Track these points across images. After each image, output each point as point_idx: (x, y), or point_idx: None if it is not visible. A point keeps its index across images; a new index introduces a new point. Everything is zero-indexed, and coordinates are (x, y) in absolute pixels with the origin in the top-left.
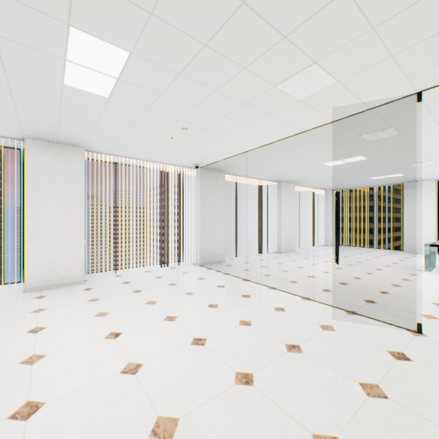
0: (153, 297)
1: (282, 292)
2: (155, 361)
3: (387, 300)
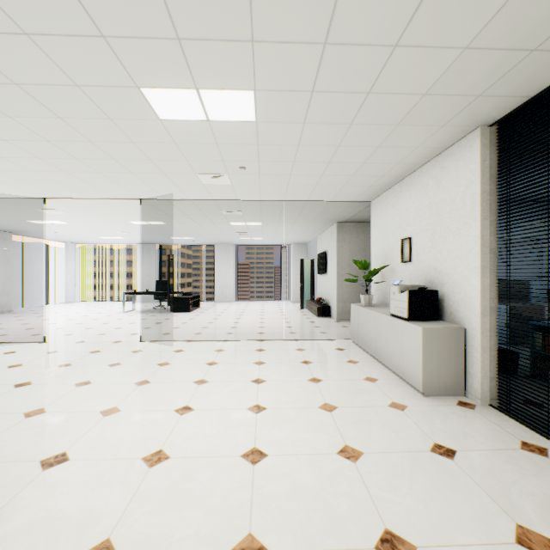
0: None
1: None
2: None
3: (53, 332)
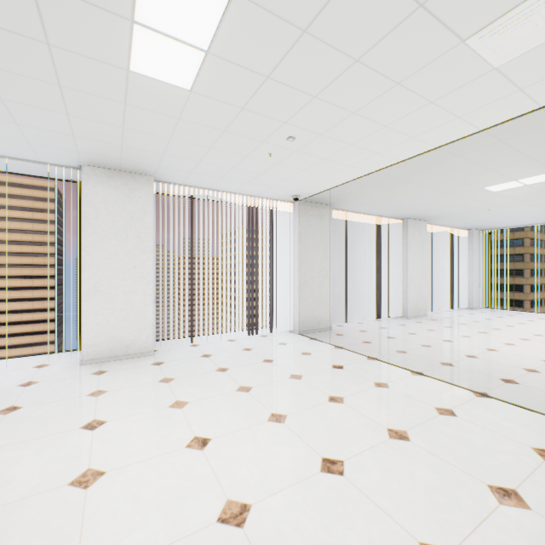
0: (246, 380)
1: (437, 381)
2: (270, 502)
3: None
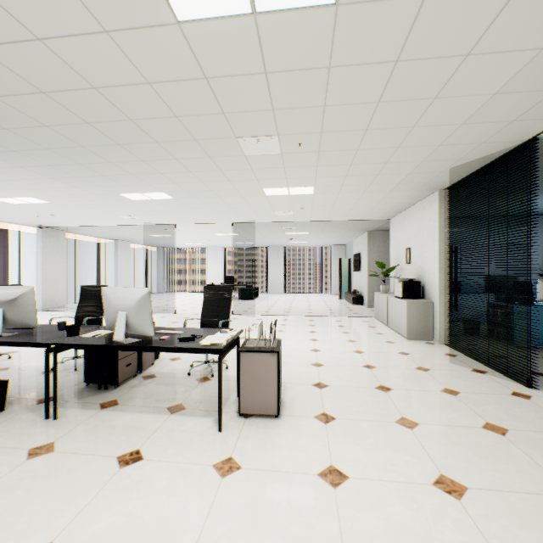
0: None
1: None
2: None
3: (173, 309)
